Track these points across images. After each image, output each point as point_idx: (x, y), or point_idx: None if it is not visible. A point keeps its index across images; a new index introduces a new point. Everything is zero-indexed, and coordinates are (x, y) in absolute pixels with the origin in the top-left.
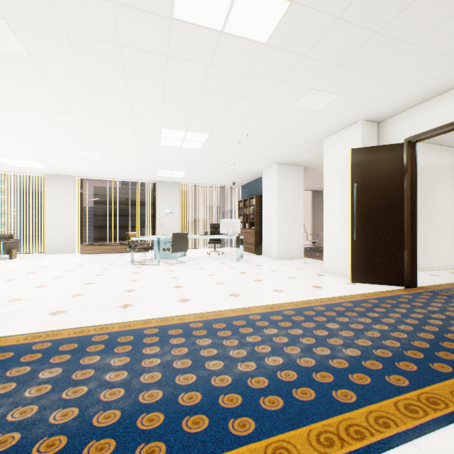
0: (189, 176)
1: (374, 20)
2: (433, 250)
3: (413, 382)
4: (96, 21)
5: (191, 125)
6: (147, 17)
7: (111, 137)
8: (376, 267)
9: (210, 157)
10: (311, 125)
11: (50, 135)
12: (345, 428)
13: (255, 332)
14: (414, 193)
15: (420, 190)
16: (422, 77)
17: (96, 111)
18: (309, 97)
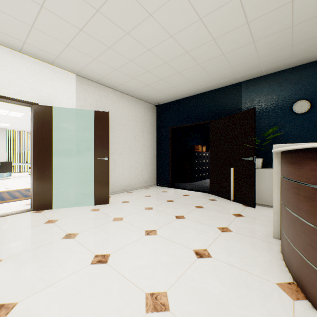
0: (15, 126)
1: None
2: None
3: None
4: None
5: (13, 110)
6: None
7: None
8: None
9: (28, 120)
10: None
11: None
12: None
13: None
14: None
15: None
16: None
17: None
18: None
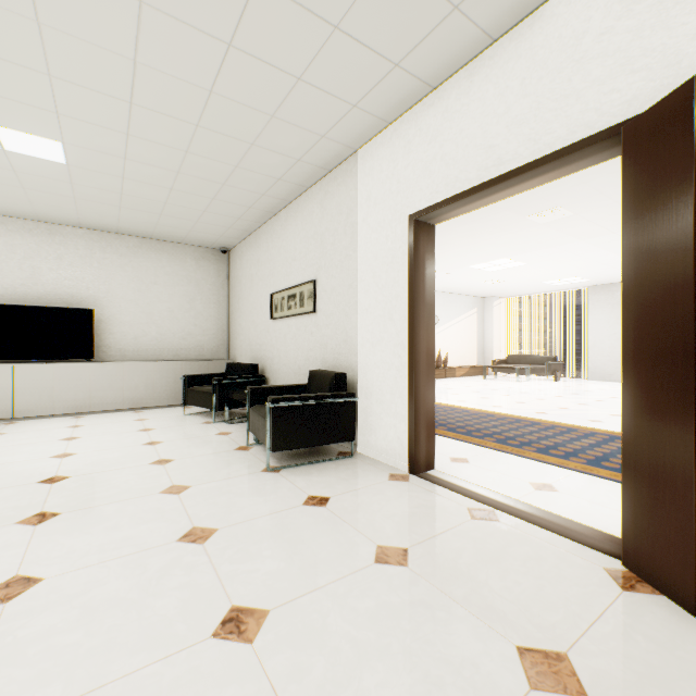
0: None
1: None
2: None
3: None
4: None
5: None
6: None
7: None
8: None
9: None
10: None
11: (591, 253)
12: None
13: None
14: None
15: None
16: None
17: None
18: None
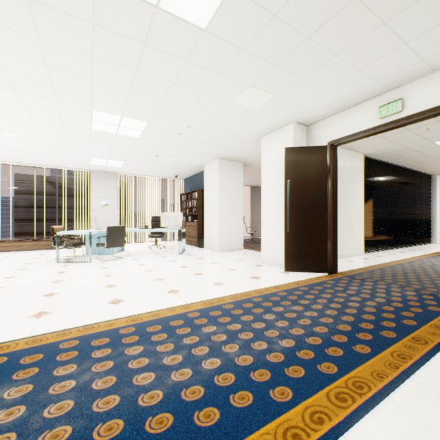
0: (128, 166)
1: (306, 25)
2: (348, 239)
3: (341, 368)
4: None
5: (127, 110)
6: None
7: (28, 114)
8: (305, 257)
9: (150, 147)
10: (250, 122)
11: None
12: (283, 433)
13: (193, 332)
14: (336, 190)
15: (339, 188)
16: (342, 88)
17: (4, 80)
18: (248, 94)
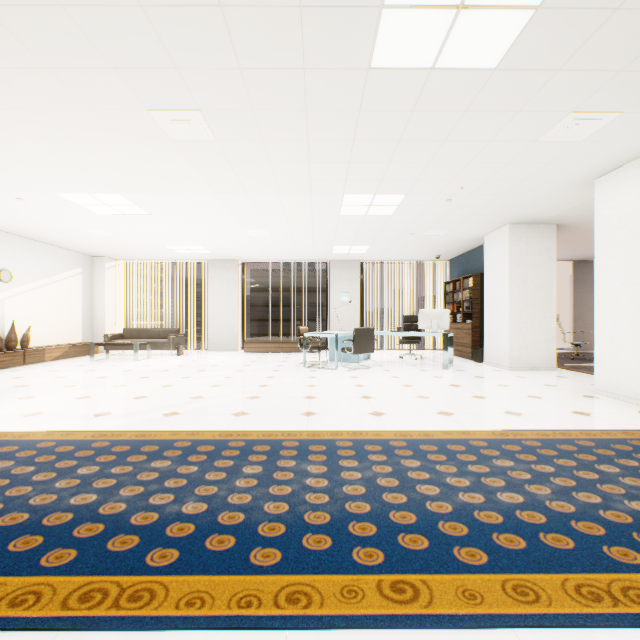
0: (374, 251)
1: None
2: None
3: None
4: (285, 92)
5: (381, 186)
6: (341, 74)
7: (283, 212)
8: None
9: (404, 224)
10: (571, 162)
11: (220, 216)
12: (621, 588)
13: (480, 461)
14: None
15: None
16: None
17: (271, 185)
18: (566, 123)
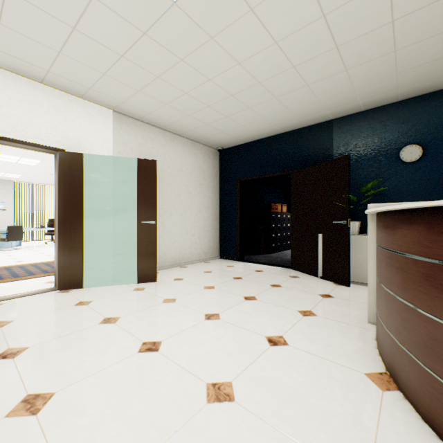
0: (26, 178)
1: None
2: None
3: None
4: None
5: (26, 156)
6: None
7: None
8: None
9: (45, 170)
10: None
11: None
12: None
13: None
14: None
15: None
16: None
17: None
18: None
